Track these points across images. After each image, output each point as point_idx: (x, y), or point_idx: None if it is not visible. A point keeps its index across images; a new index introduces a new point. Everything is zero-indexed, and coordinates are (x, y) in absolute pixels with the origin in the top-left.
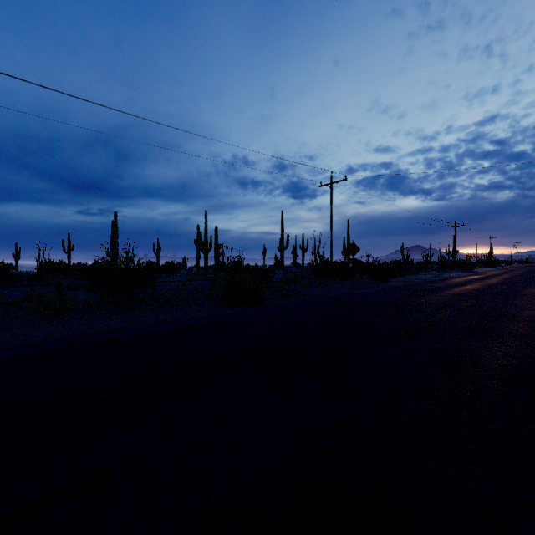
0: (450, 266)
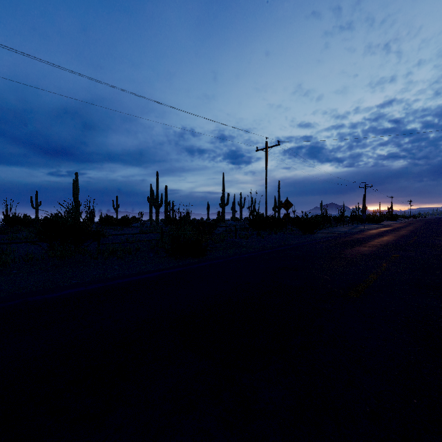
0: (362, 220)
